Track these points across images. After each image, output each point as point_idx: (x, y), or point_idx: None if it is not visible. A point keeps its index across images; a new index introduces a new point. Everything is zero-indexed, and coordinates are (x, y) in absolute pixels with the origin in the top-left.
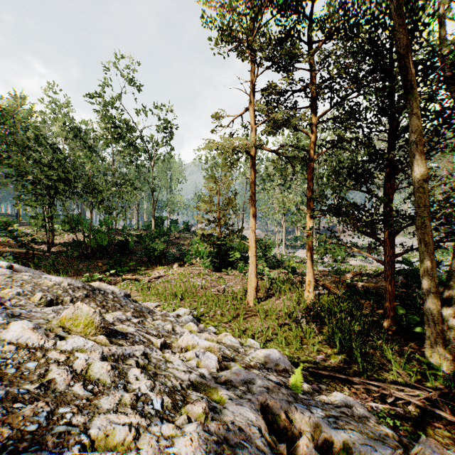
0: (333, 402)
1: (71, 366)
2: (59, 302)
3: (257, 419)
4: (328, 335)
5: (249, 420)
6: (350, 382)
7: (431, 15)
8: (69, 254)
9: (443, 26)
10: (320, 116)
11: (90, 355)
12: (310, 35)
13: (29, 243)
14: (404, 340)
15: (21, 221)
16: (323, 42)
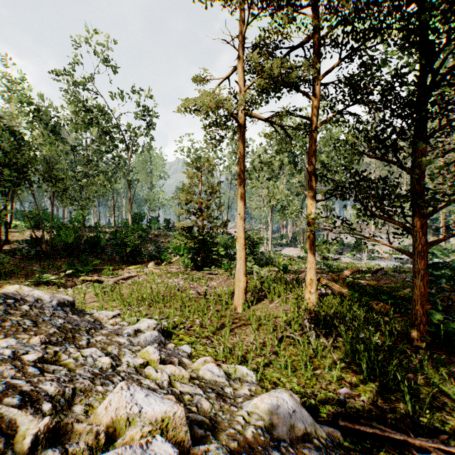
0: None
1: None
2: None
3: None
4: (345, 352)
5: None
6: (407, 442)
7: None
8: (25, 253)
9: None
10: (325, 73)
11: None
12: None
13: None
14: (445, 356)
15: None
16: None
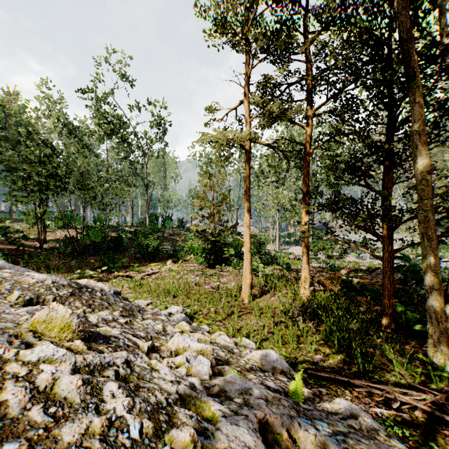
0: (337, 410)
1: (33, 382)
2: (40, 301)
3: (255, 442)
4: (326, 334)
5: (247, 445)
6: (351, 384)
7: (434, 0)
8: (61, 251)
9: (444, 15)
10: (316, 109)
11: (59, 366)
12: (306, 26)
13: (20, 239)
14: (404, 338)
15: (15, 218)
16: (320, 33)
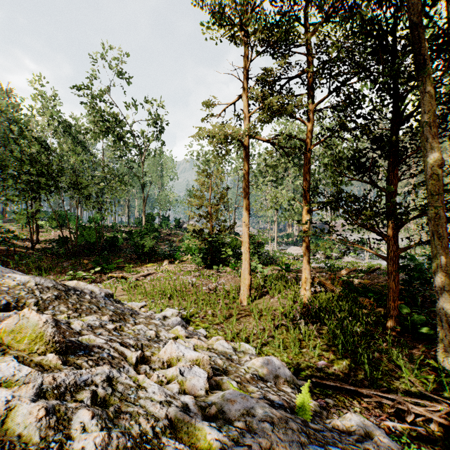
0: (348, 427)
1: None
2: (20, 306)
3: None
4: (329, 337)
5: None
6: (359, 393)
7: None
8: (54, 251)
9: None
10: (317, 103)
11: (18, 391)
12: (307, 16)
13: (10, 240)
14: (410, 341)
15: (8, 218)
16: (321, 24)
